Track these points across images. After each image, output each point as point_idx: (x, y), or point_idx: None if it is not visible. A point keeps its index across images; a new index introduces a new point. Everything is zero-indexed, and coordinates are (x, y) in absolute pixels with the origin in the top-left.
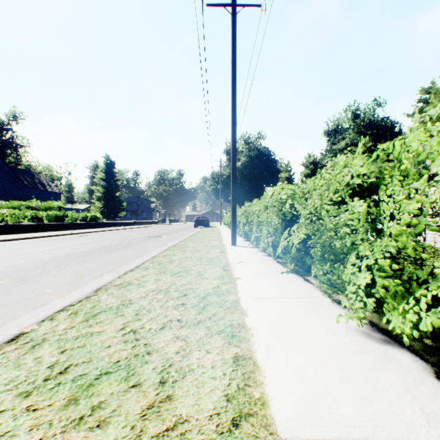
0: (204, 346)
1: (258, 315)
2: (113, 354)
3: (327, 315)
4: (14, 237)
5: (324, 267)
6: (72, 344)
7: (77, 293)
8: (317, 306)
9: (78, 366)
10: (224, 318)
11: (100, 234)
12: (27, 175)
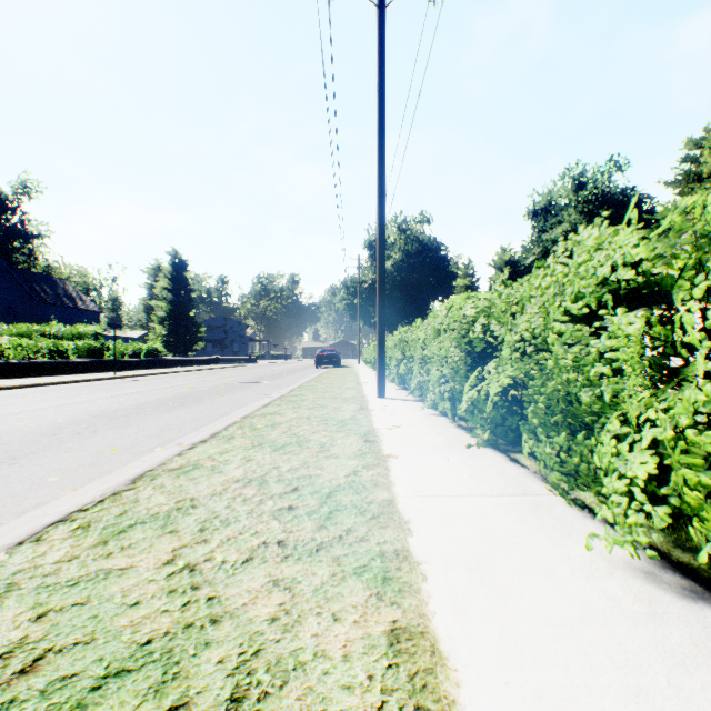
0: (328, 603)
1: (432, 533)
2: (142, 623)
3: (565, 532)
4: (17, 383)
5: (556, 439)
6: (63, 599)
7: (102, 483)
8: (543, 512)
9: (62, 653)
10: (368, 539)
11: (160, 379)
12: (45, 283)
